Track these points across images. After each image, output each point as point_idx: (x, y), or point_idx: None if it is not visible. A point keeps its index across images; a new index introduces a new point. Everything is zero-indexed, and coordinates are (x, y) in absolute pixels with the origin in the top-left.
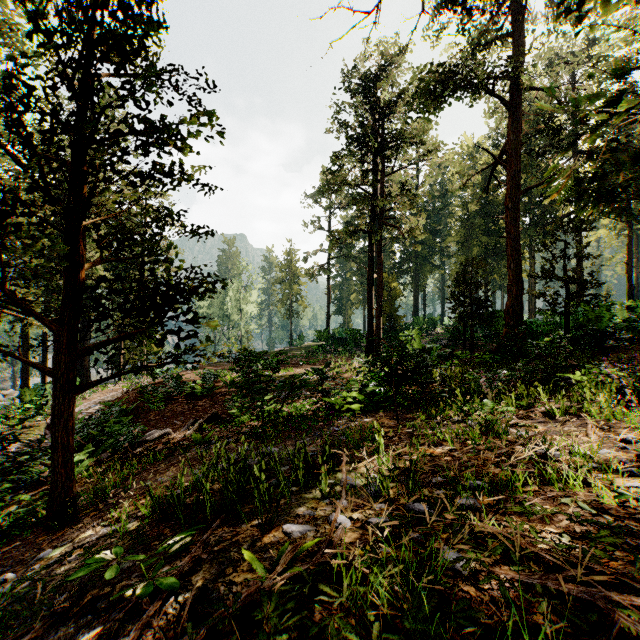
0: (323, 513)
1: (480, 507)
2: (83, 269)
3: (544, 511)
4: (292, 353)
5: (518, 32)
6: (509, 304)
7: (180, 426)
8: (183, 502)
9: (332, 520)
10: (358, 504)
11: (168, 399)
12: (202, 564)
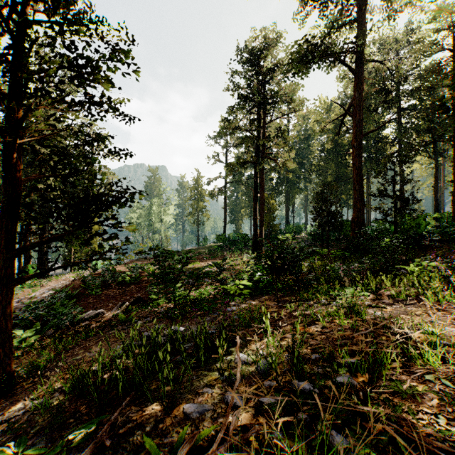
0: (220, 391)
1: (356, 385)
2: (21, 182)
3: (415, 390)
4: (199, 251)
5: (361, 20)
6: (355, 215)
7: (112, 307)
8: (100, 379)
9: (228, 399)
10: (250, 381)
11: (104, 286)
12: (106, 449)
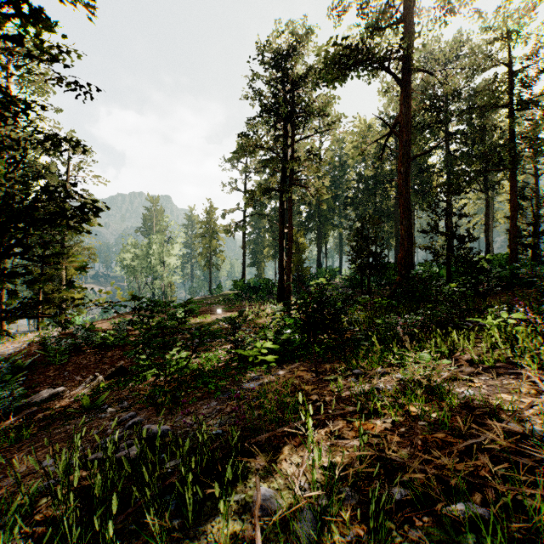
0: None
1: None
2: None
3: None
4: (210, 301)
5: (408, 20)
6: (401, 256)
7: (79, 382)
8: None
9: None
10: None
11: (74, 351)
12: None
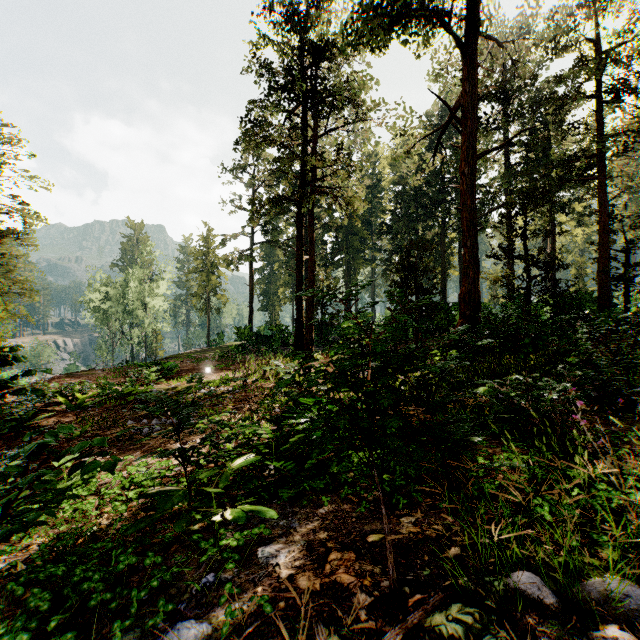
0: None
1: None
2: None
3: None
4: (204, 355)
5: None
6: (465, 290)
7: None
8: None
9: None
10: None
11: None
12: None
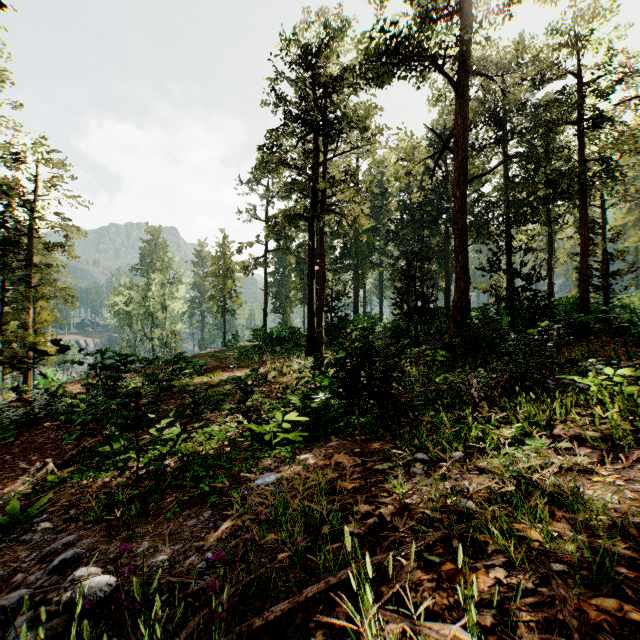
0: None
1: None
2: None
3: None
4: (223, 354)
5: (465, 13)
6: (457, 298)
7: (23, 472)
8: None
9: None
10: None
11: (29, 424)
12: None
